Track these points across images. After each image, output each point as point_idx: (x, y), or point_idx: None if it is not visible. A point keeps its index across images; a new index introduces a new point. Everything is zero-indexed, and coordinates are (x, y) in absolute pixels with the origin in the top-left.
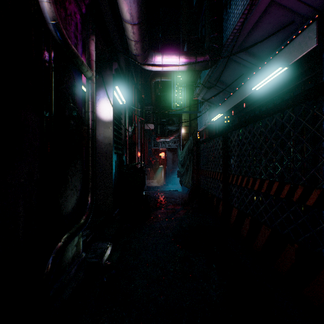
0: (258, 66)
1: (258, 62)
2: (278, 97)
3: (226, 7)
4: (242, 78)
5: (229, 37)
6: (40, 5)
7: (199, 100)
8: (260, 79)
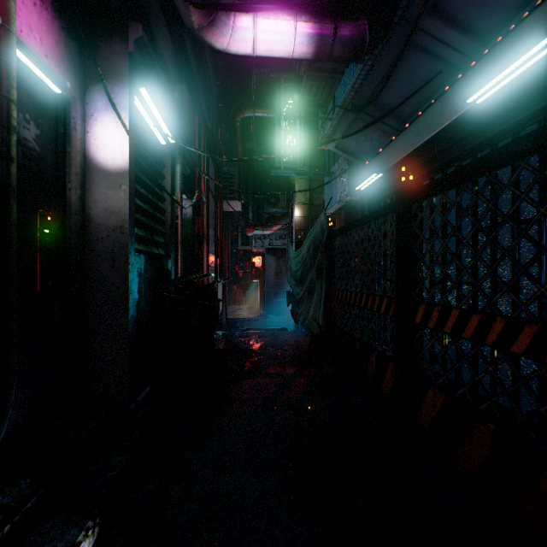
0: (473, 57)
1: (475, 44)
2: (529, 121)
3: None
4: (428, 93)
5: None
6: None
7: (326, 156)
8: (488, 76)
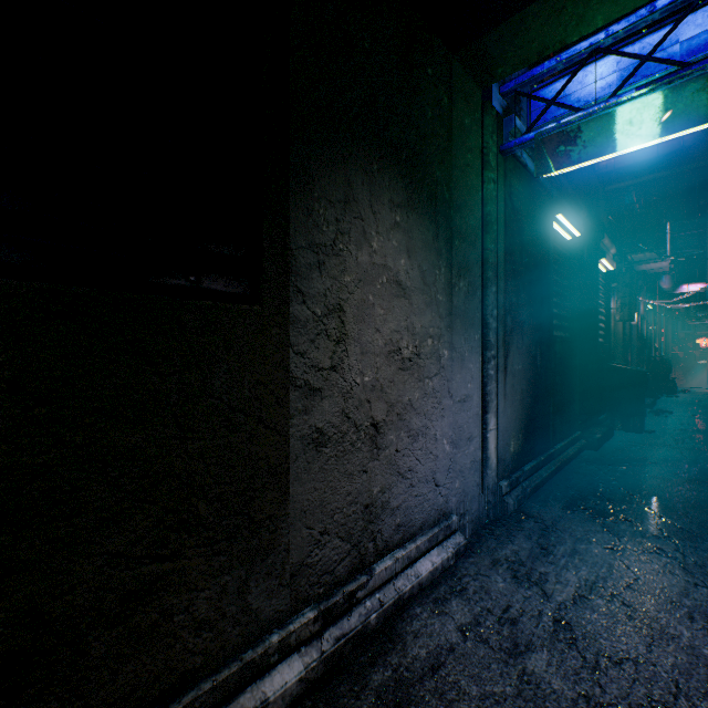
0: None
1: None
2: None
3: None
4: None
5: None
6: (639, 313)
7: None
8: None
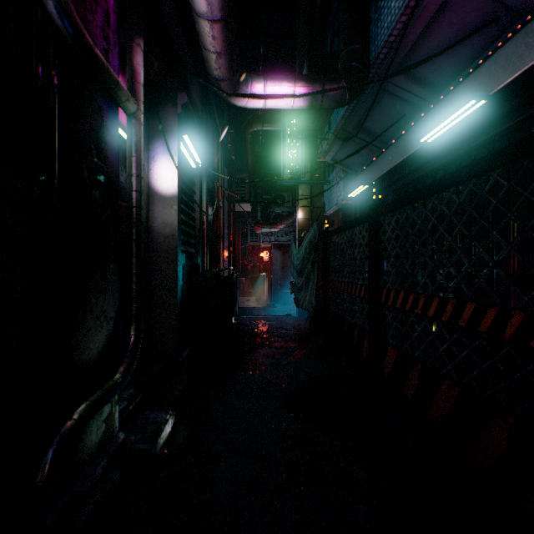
0: (431, 102)
1: (431, 94)
2: (466, 155)
3: None
4: (402, 123)
5: (380, 50)
6: None
7: (326, 163)
8: (435, 123)
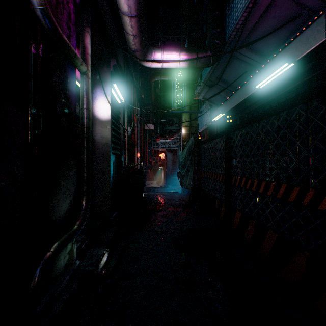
0: (262, 64)
1: (262, 59)
2: (282, 96)
3: (228, 2)
4: (245, 76)
5: (231, 32)
6: None
7: (199, 100)
8: (264, 76)
